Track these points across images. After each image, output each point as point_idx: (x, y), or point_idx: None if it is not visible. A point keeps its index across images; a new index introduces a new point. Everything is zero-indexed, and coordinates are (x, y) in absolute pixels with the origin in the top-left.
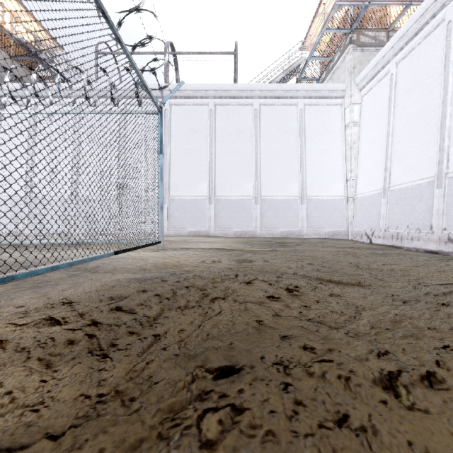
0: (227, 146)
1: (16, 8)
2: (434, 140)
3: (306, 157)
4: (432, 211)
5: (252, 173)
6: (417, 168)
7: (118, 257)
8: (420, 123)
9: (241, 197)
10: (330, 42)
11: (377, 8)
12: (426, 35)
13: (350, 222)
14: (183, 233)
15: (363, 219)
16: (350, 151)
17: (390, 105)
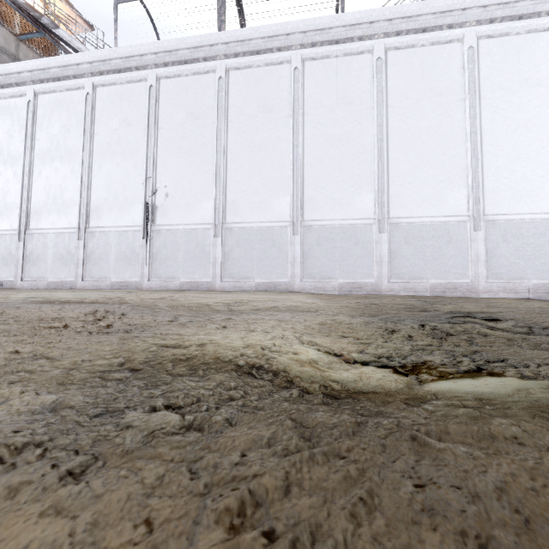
0: (325, 130)
1: None
2: None
3: (482, 139)
4: None
5: (372, 176)
6: None
7: None
8: None
9: (350, 220)
10: None
11: None
12: None
13: None
14: (247, 286)
15: None
16: None
17: None
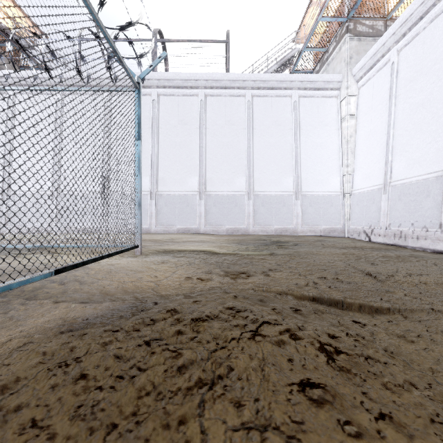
0: (218, 138)
1: None
2: (442, 131)
3: (300, 151)
4: (441, 208)
5: (244, 168)
6: (422, 161)
7: (79, 269)
8: (426, 113)
9: (232, 192)
10: (325, 32)
11: None
12: (432, 18)
13: (347, 219)
14: (172, 230)
15: (361, 216)
16: (346, 145)
17: (391, 96)
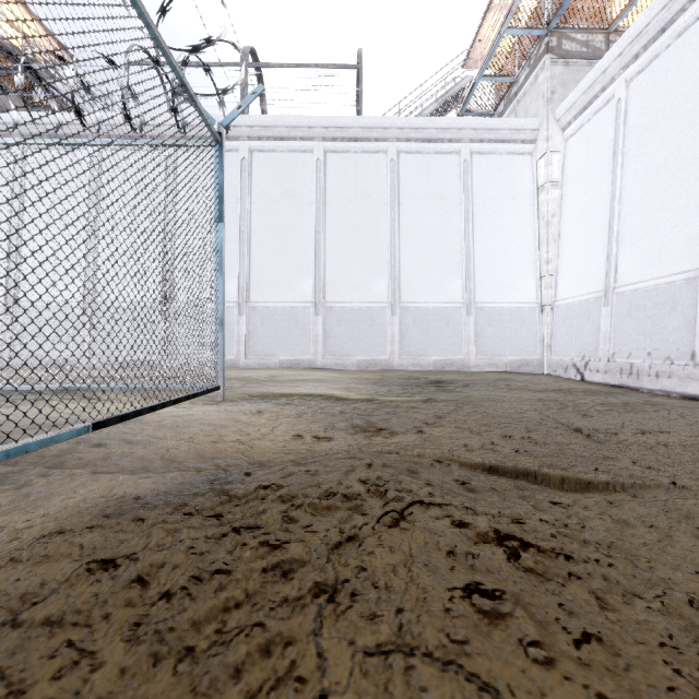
0: (345, 219)
1: None
2: (696, 207)
3: (474, 239)
4: (694, 329)
5: (386, 265)
6: (665, 255)
7: (128, 423)
8: (671, 179)
9: (367, 303)
10: (513, 51)
11: None
12: (681, 30)
13: (547, 345)
14: (272, 363)
15: (569, 341)
16: (546, 229)
17: (616, 152)
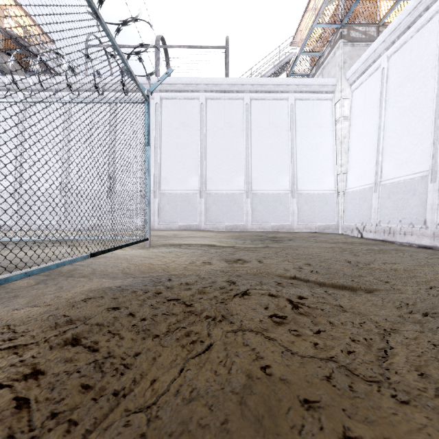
0: (218, 140)
1: (6, 0)
2: (427, 134)
3: (296, 151)
4: (425, 206)
5: (243, 167)
6: (409, 162)
7: (100, 257)
8: (413, 117)
9: (231, 191)
10: (320, 37)
11: (367, 3)
12: (419, 28)
13: (341, 216)
14: (174, 227)
15: (354, 213)
16: (340, 146)
17: (381, 99)
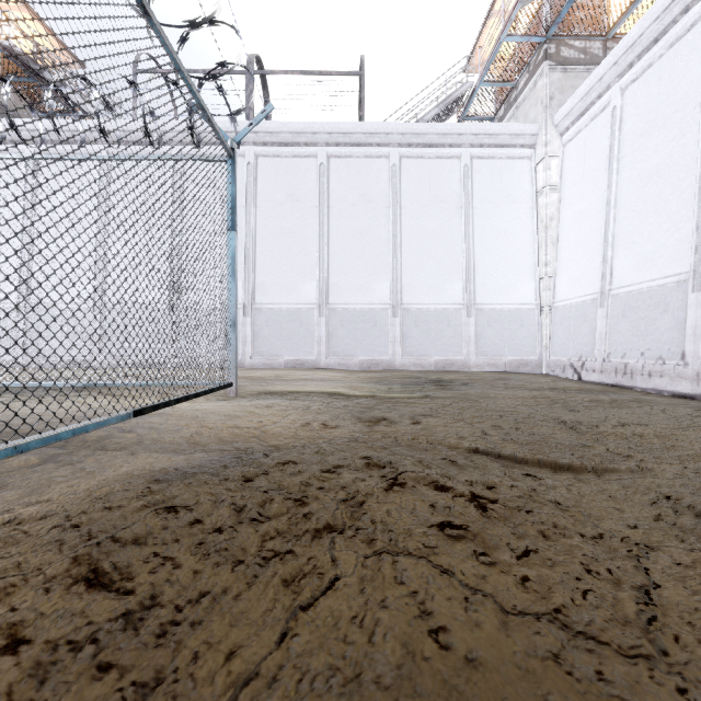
0: (348, 223)
1: None
2: (687, 213)
3: (474, 241)
4: (684, 330)
5: (388, 267)
6: (658, 258)
7: (152, 415)
8: (663, 185)
9: (369, 305)
10: (512, 58)
11: (588, 2)
12: (673, 41)
13: (545, 346)
14: (277, 363)
15: (567, 342)
16: (544, 232)
17: (611, 158)
